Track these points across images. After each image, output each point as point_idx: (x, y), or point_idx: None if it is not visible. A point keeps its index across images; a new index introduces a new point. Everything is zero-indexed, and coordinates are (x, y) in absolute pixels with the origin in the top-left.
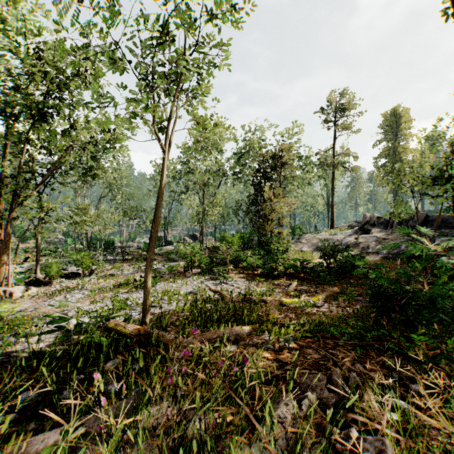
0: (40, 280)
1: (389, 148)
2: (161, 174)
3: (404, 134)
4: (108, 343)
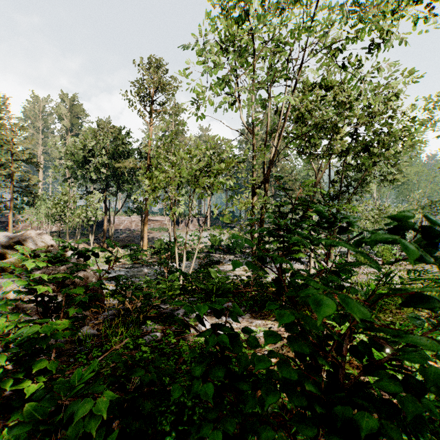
0: None
1: None
2: None
3: None
4: None
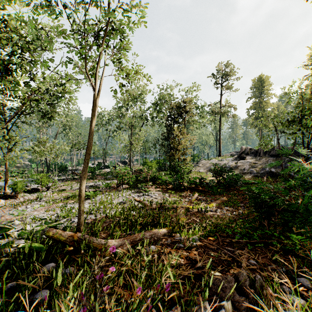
0: (8, 194)
1: (256, 103)
2: (94, 109)
3: (266, 93)
4: (44, 250)
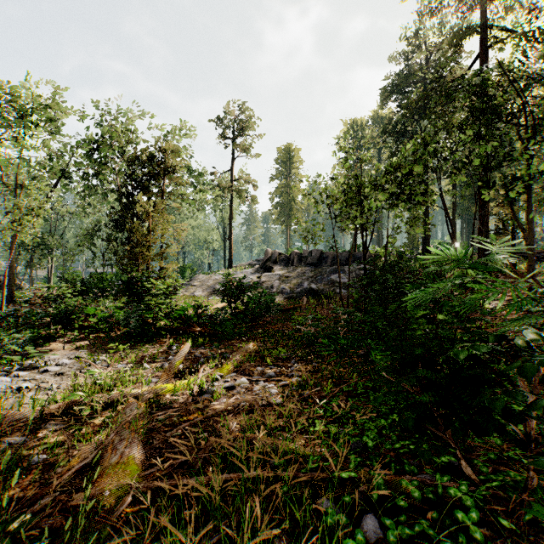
0: None
1: (283, 185)
2: None
3: (296, 174)
4: None
